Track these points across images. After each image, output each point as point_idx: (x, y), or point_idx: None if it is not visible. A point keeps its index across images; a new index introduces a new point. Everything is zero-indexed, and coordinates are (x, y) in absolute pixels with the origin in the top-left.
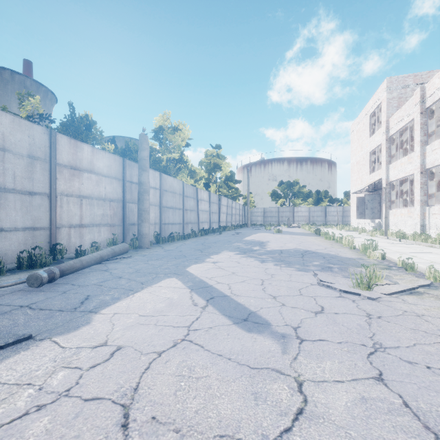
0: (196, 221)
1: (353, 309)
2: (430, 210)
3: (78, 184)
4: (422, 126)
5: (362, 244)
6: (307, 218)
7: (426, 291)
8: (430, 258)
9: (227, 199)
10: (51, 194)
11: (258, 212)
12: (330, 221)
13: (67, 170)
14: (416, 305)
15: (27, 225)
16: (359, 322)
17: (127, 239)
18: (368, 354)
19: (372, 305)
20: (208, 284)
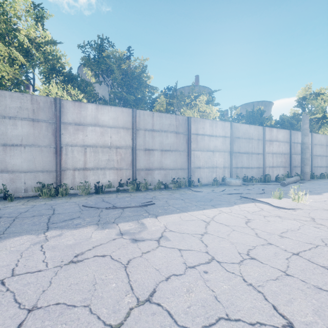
0: None
1: None
2: None
3: (271, 148)
4: None
5: None
6: None
7: None
8: None
9: None
10: (263, 153)
11: None
12: None
13: (268, 142)
14: None
15: (257, 166)
16: None
17: (292, 175)
18: None
19: None
20: None
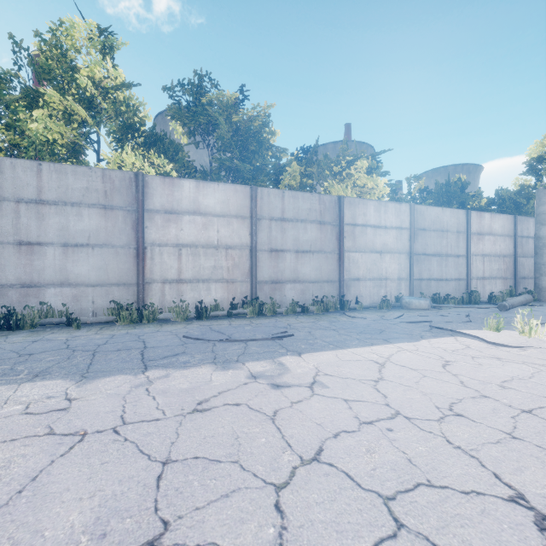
0: None
1: None
2: None
3: (481, 246)
4: None
5: None
6: None
7: None
8: None
9: None
10: (467, 256)
11: None
12: None
13: (475, 237)
14: None
15: (456, 277)
16: None
17: (517, 292)
18: None
19: None
20: None
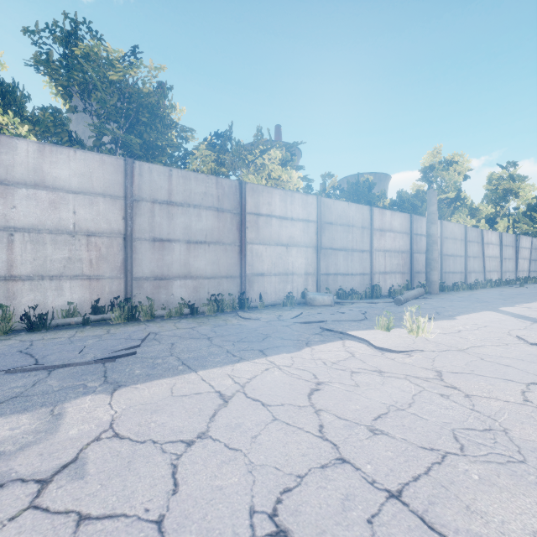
0: (480, 269)
1: None
2: None
3: (383, 242)
4: None
5: None
6: None
7: None
8: None
9: (530, 238)
10: (371, 251)
11: None
12: None
13: (378, 233)
14: None
15: (361, 272)
16: None
17: (413, 285)
18: None
19: None
20: (529, 317)
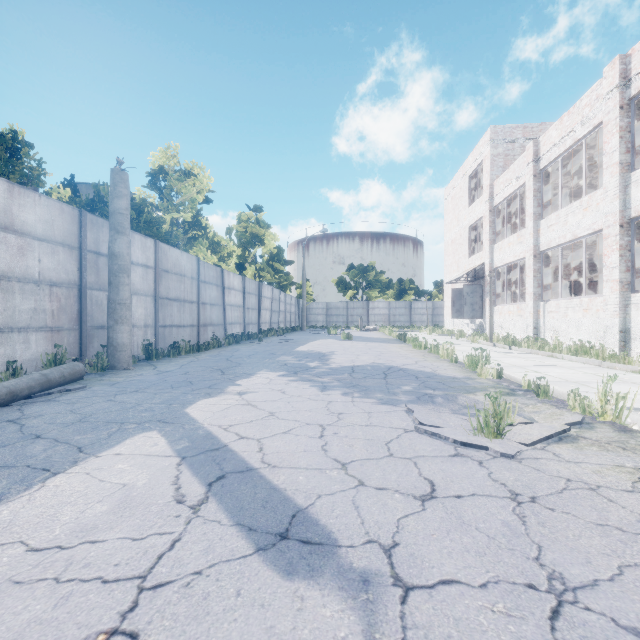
0: (221, 321)
1: (484, 484)
2: (546, 306)
3: None
4: (536, 194)
5: (469, 355)
6: (387, 317)
7: (579, 433)
8: (558, 374)
9: (271, 288)
10: None
11: (319, 308)
12: (416, 321)
13: None
14: (579, 464)
15: None
16: (504, 517)
17: (89, 354)
18: (549, 617)
19: (513, 471)
20: (220, 443)
